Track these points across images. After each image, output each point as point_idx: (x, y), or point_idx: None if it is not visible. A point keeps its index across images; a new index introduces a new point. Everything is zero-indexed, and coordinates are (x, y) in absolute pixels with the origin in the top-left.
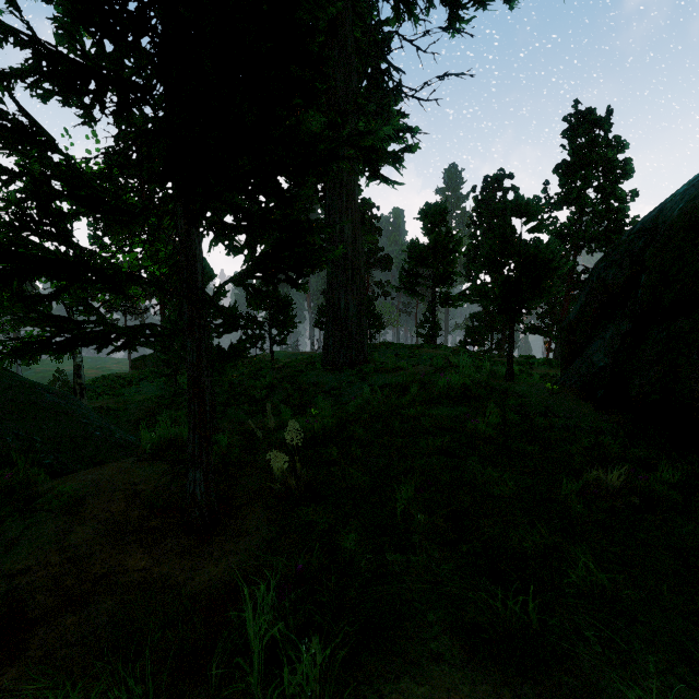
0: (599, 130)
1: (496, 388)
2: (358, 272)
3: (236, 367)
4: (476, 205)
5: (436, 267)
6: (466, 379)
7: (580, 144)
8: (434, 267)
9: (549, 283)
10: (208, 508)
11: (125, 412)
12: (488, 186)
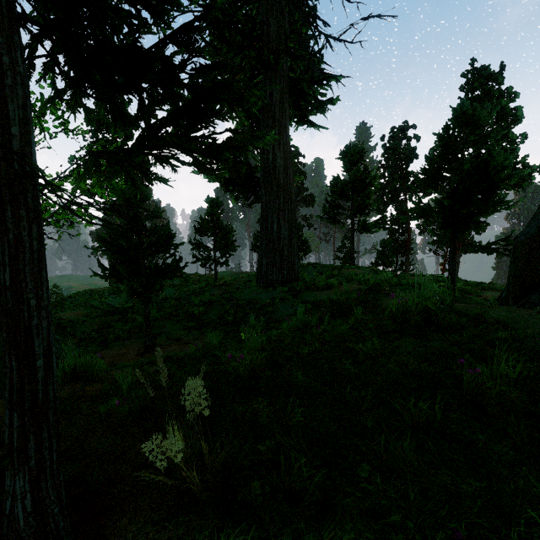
0: (492, 84)
1: (466, 314)
2: (289, 198)
3: (187, 284)
4: (384, 152)
5: (355, 198)
6: (429, 302)
7: (476, 96)
8: (352, 199)
9: (502, 194)
10: (39, 538)
11: (82, 324)
12: (395, 135)
